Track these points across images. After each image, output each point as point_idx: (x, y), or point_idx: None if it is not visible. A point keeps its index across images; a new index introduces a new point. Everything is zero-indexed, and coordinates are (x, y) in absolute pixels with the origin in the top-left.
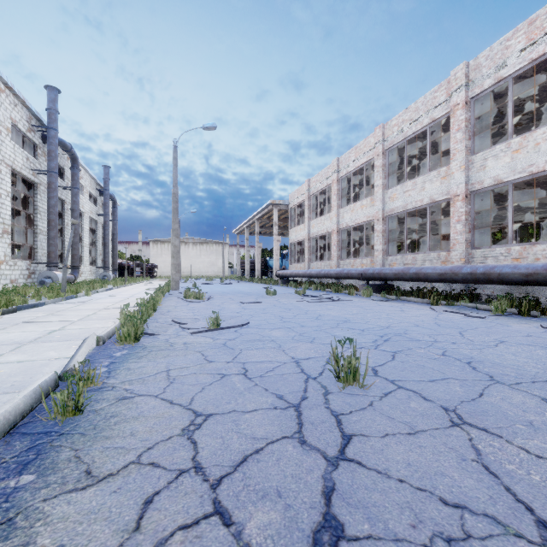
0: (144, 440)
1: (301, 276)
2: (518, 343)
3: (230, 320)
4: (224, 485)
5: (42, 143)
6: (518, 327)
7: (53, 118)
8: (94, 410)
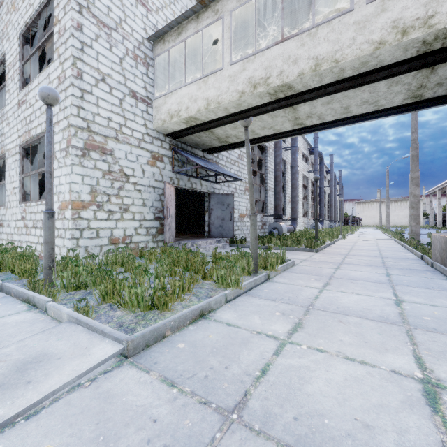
0: None
1: None
2: None
3: None
4: None
5: (326, 175)
6: None
7: (332, 166)
8: None
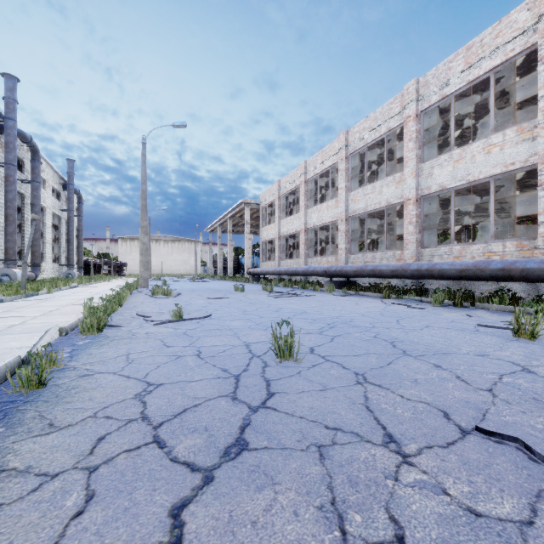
0: (100, 403)
1: (271, 274)
2: (440, 327)
3: (194, 313)
4: (164, 426)
5: None
6: (447, 315)
7: (11, 108)
8: (56, 385)
